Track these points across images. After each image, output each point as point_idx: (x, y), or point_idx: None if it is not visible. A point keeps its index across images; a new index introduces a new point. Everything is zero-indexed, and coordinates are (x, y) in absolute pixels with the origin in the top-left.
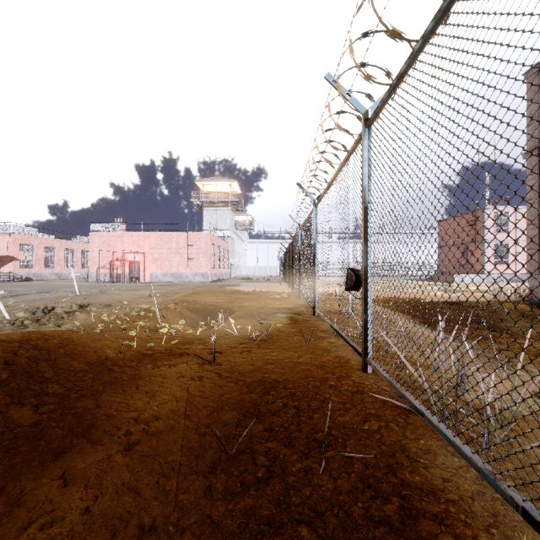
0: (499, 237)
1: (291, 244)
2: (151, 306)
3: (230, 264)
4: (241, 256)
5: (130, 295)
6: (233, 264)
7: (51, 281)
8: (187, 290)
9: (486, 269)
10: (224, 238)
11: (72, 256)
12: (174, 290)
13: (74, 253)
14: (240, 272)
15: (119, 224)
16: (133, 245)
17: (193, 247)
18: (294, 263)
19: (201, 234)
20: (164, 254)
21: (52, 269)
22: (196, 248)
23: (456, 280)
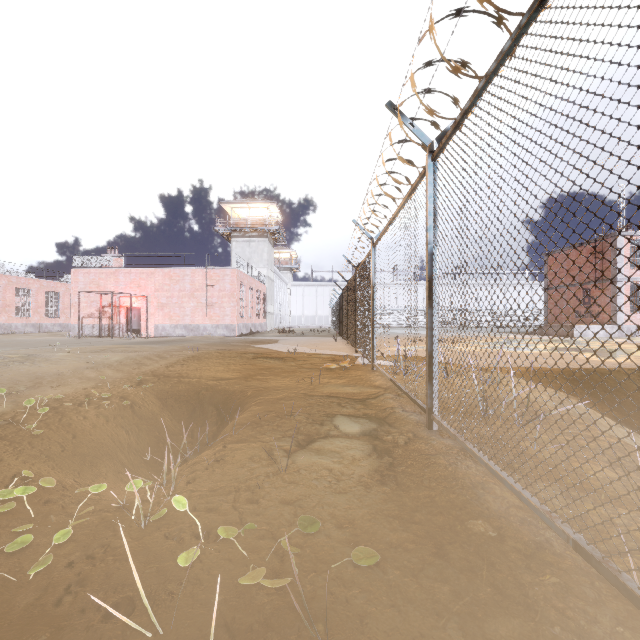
0: (636, 274)
1: (352, 279)
2: (77, 392)
3: (268, 312)
4: (283, 302)
5: (77, 363)
6: (271, 312)
7: (20, 335)
8: (185, 352)
9: (619, 318)
10: (258, 277)
11: (58, 302)
12: (163, 352)
13: (60, 297)
14: (281, 322)
15: (112, 256)
16: (132, 285)
17: (214, 288)
18: (357, 308)
19: (224, 270)
20: (175, 298)
21: (27, 319)
22: (217, 289)
23: (577, 334)
